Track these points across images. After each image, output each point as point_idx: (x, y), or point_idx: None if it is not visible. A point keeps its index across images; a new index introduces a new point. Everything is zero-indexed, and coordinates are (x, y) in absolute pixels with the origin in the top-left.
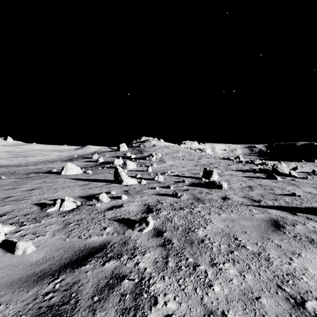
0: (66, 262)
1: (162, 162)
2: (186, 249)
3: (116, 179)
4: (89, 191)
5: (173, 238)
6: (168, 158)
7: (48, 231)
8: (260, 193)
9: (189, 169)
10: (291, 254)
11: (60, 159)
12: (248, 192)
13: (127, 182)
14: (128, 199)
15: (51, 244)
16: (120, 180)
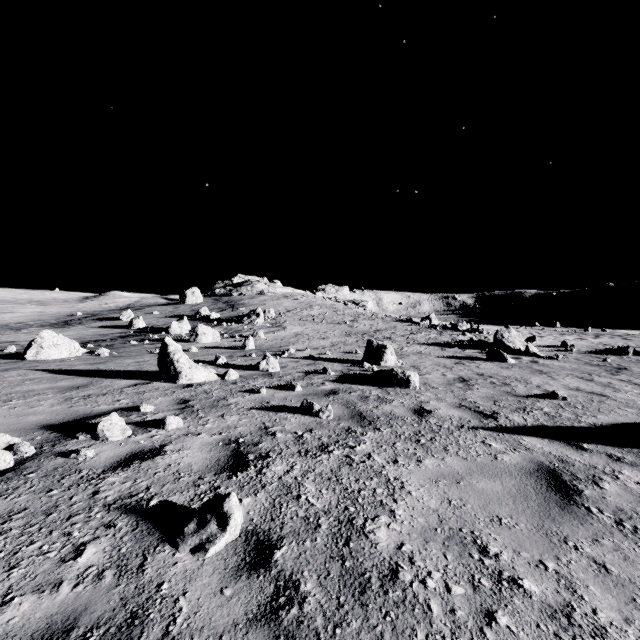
0: None
1: (277, 328)
2: (348, 626)
3: (162, 369)
4: (82, 406)
5: (304, 574)
6: (291, 320)
7: None
8: (489, 395)
9: (335, 342)
10: None
11: (39, 322)
12: (465, 393)
13: (191, 377)
14: (185, 426)
15: None
16: (172, 372)
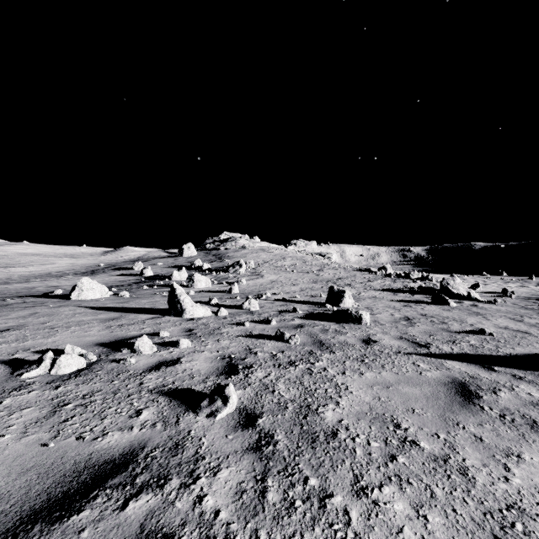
0: (36, 505)
1: (256, 276)
2: (303, 456)
3: (171, 307)
4: (119, 332)
5: (277, 431)
6: (268, 270)
7: (13, 423)
8: (427, 331)
9: (303, 287)
10: (504, 456)
11: (73, 271)
12: (407, 328)
13: (193, 313)
14: (192, 346)
15: (13, 459)
16: (179, 309)
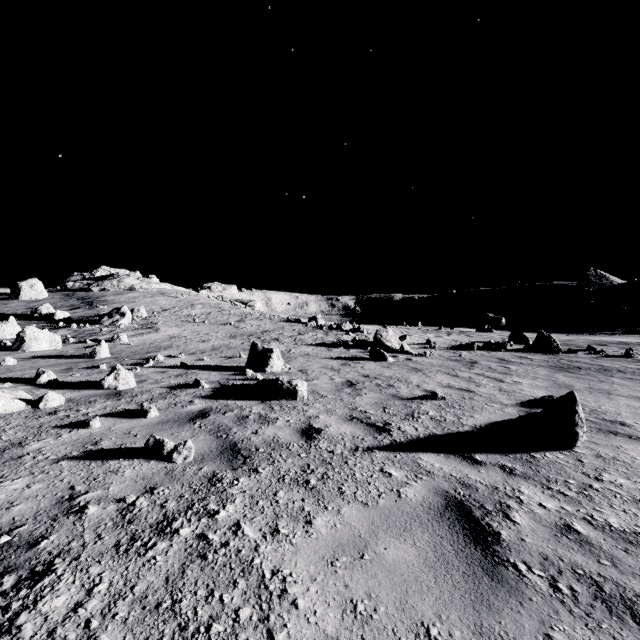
0: None
1: (148, 330)
2: None
3: None
4: None
5: None
6: (167, 320)
7: None
8: (378, 401)
9: (217, 345)
10: None
11: None
12: (354, 400)
13: None
14: None
15: None
16: None
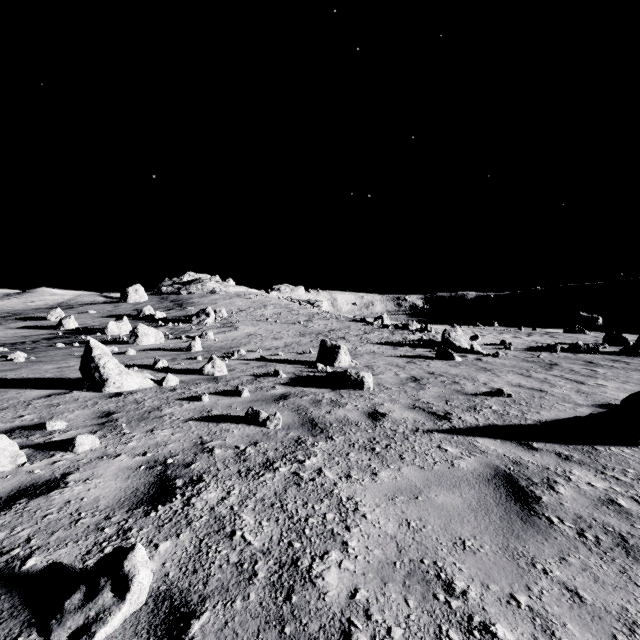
0: None
1: (229, 329)
2: None
3: (84, 377)
4: None
5: None
6: (244, 320)
7: None
8: (441, 395)
9: (288, 342)
10: (629, 633)
11: None
12: (418, 393)
13: (120, 385)
14: (101, 446)
15: None
16: (97, 379)
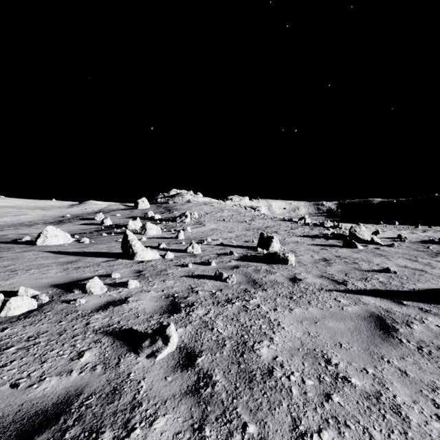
0: None
1: (199, 225)
2: (241, 398)
3: (124, 251)
4: (75, 273)
5: (215, 371)
6: (209, 220)
7: None
8: (342, 270)
9: (238, 234)
10: (431, 391)
11: (43, 221)
12: (326, 268)
13: (143, 256)
14: (140, 286)
15: None
16: (131, 253)
